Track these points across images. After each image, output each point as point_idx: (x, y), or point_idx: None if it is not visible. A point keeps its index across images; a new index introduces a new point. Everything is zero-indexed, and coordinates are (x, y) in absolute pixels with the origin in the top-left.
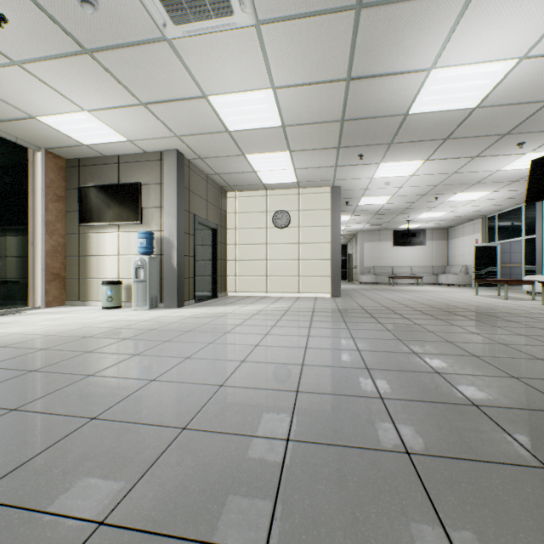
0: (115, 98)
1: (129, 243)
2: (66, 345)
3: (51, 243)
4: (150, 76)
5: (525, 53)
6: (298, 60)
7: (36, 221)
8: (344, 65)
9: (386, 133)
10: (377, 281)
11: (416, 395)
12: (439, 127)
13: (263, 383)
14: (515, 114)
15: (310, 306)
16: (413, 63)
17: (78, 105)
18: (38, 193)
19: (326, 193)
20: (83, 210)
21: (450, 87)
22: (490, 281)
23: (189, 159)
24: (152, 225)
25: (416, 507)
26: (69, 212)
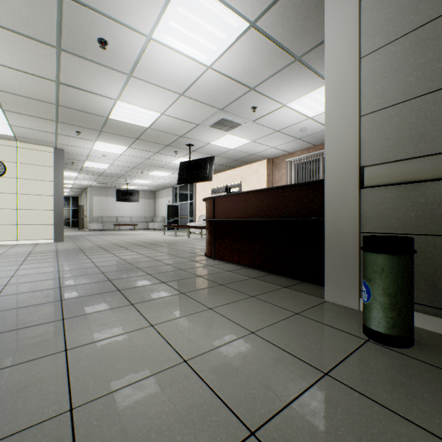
0: None
1: None
2: None
3: None
4: None
5: (163, 112)
6: (8, 52)
7: None
8: (53, 73)
9: (96, 123)
10: (105, 228)
11: (83, 282)
12: (131, 131)
13: None
14: (169, 137)
15: (28, 250)
16: (105, 93)
17: None
18: None
19: (50, 152)
20: None
21: (131, 113)
22: (170, 226)
23: None
24: None
25: (54, 311)
26: None
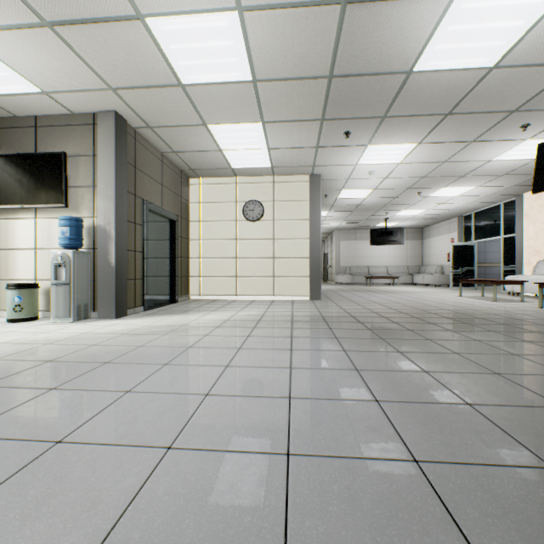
0: None
1: (50, 233)
2: None
3: None
4: None
5: None
6: None
7: None
8: None
9: (381, 100)
10: (354, 281)
11: None
12: (443, 96)
13: None
14: (534, 81)
15: (288, 313)
16: None
17: None
18: None
19: (304, 182)
20: None
21: (472, 30)
22: (477, 282)
23: (134, 128)
24: (82, 210)
25: None
26: None
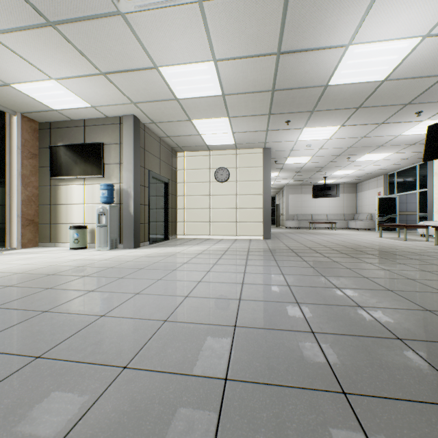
0: (78, 67)
1: (93, 194)
2: (30, 282)
3: (26, 193)
4: (107, 48)
5: (428, 31)
6: (236, 35)
7: (13, 175)
8: (275, 40)
9: (309, 102)
10: (300, 226)
11: (344, 329)
12: (353, 98)
13: (203, 318)
14: (416, 86)
15: (246, 246)
16: (334, 39)
17: (46, 74)
18: (14, 151)
19: (259, 153)
20: (54, 165)
21: (363, 62)
22: (392, 226)
23: (144, 123)
24: (113, 179)
25: None
26: (42, 168)
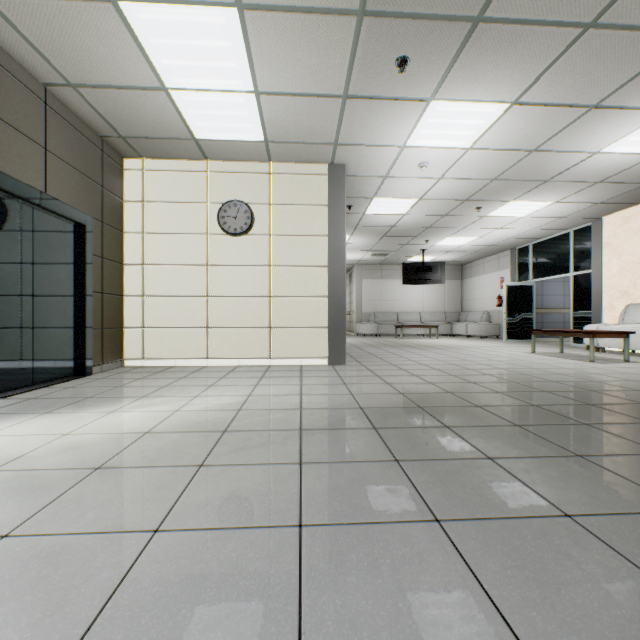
0: None
1: None
2: None
3: None
4: None
5: None
6: None
7: None
8: None
9: None
10: (380, 332)
11: None
12: None
13: None
14: None
15: (292, 400)
16: None
17: None
18: None
19: (320, 175)
20: None
21: None
22: (561, 333)
23: None
24: None
25: None
26: None
